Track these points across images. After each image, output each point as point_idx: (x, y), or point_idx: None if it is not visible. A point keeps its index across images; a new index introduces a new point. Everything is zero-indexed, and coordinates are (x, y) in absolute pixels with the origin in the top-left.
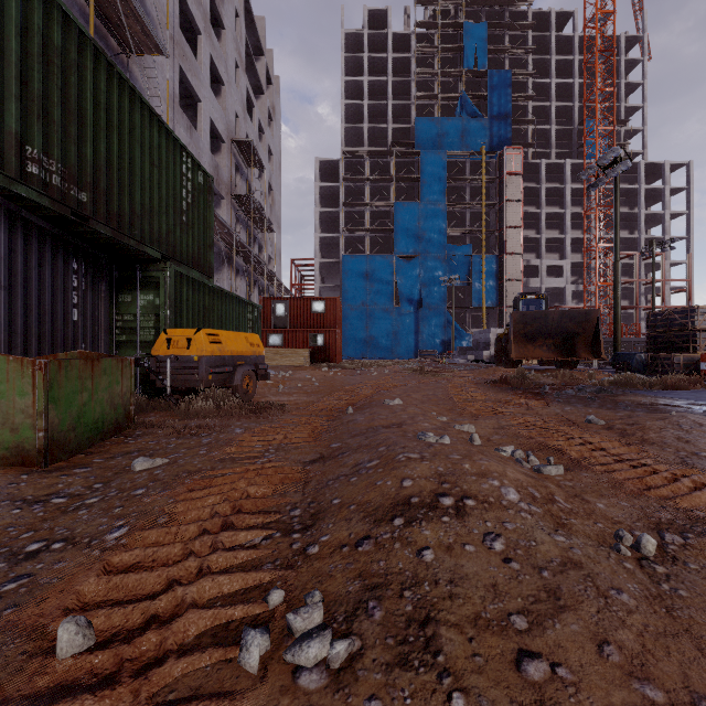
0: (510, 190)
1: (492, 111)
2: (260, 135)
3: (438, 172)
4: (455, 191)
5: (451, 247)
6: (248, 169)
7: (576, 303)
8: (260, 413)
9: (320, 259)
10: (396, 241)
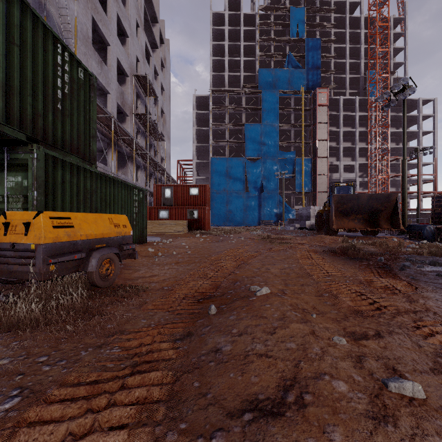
0: (320, 116)
1: (308, 65)
2: (156, 76)
3: (273, 104)
4: (284, 116)
5: (282, 153)
6: (146, 97)
7: (362, 190)
8: (102, 316)
9: (196, 160)
10: (246, 148)
